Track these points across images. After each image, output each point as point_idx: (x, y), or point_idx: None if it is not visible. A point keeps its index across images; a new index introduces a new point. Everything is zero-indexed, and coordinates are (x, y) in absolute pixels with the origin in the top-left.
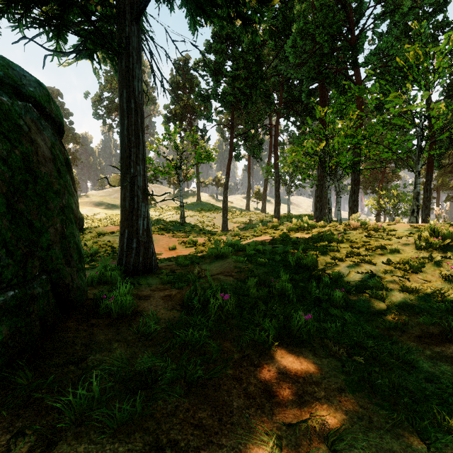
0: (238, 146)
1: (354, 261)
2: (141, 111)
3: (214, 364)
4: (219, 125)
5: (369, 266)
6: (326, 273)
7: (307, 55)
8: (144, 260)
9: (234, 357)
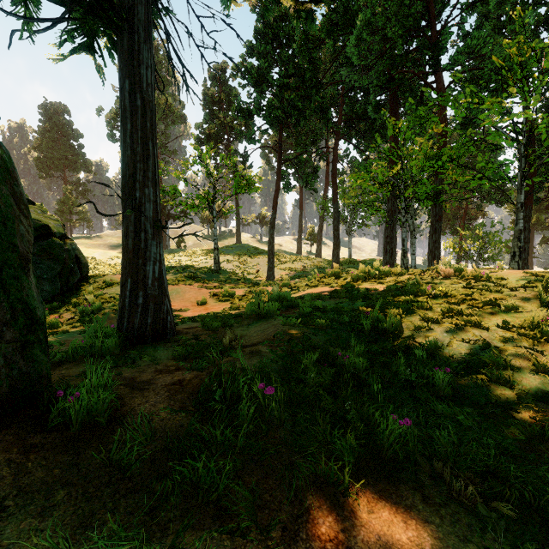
0: (287, 174)
1: (455, 324)
2: (151, 111)
3: (243, 538)
4: (263, 150)
5: (478, 331)
6: (417, 342)
7: (375, 57)
8: (155, 321)
9: (283, 515)
